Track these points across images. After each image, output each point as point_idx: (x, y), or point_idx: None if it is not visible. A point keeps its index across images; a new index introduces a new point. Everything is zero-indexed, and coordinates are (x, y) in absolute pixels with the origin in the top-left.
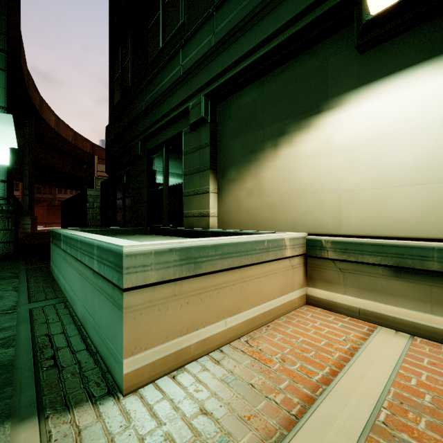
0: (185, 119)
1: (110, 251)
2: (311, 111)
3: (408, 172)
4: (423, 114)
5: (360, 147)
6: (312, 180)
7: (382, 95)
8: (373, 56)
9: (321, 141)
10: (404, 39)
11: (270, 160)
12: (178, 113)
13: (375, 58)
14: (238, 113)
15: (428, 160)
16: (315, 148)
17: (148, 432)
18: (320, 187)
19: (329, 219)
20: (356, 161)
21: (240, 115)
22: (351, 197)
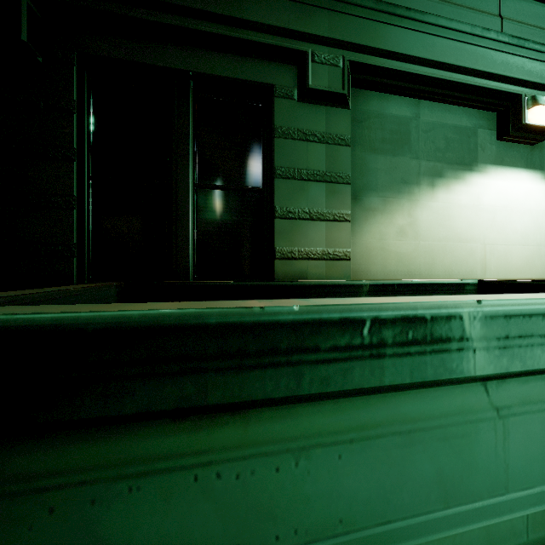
0: (283, 68)
1: None
2: (466, 166)
3: (519, 236)
4: (524, 201)
5: (497, 212)
6: (466, 230)
7: (508, 179)
8: (503, 147)
9: (473, 197)
10: (517, 147)
11: (427, 199)
12: (272, 44)
13: (504, 149)
14: (383, 121)
15: (526, 231)
16: (468, 201)
17: None
18: (472, 238)
19: (479, 267)
20: (495, 222)
21: (387, 126)
22: (492, 250)
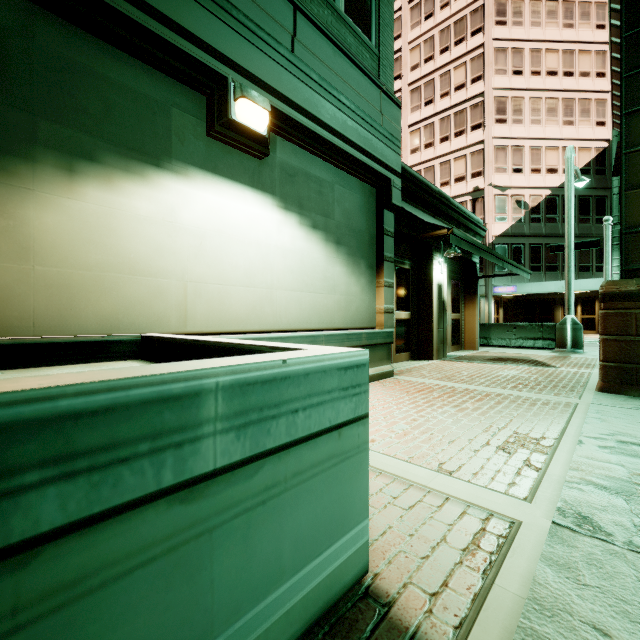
0: None
1: (326, 371)
2: (148, 157)
3: (241, 274)
4: (250, 230)
5: (207, 237)
6: (149, 257)
7: (224, 194)
8: (217, 149)
9: (163, 208)
10: (239, 156)
11: (55, 191)
12: None
13: (219, 153)
14: None
15: (252, 268)
16: (153, 213)
17: (402, 533)
18: (162, 270)
19: (174, 314)
20: (203, 251)
21: None
22: (199, 290)
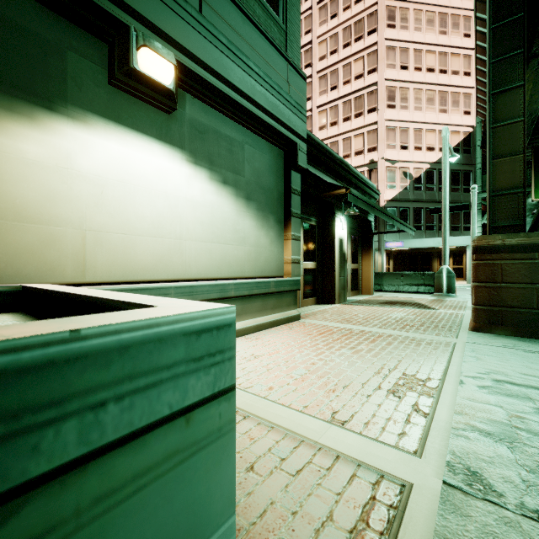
0: None
1: (163, 339)
2: (38, 99)
3: (148, 224)
4: (157, 181)
5: (109, 186)
6: (39, 203)
7: (129, 145)
8: (121, 98)
9: (56, 153)
10: (145, 108)
11: None
12: None
13: (123, 102)
14: None
15: (160, 219)
16: (44, 158)
17: (284, 511)
18: (55, 217)
19: (70, 264)
20: (105, 199)
21: None
22: (99, 239)
